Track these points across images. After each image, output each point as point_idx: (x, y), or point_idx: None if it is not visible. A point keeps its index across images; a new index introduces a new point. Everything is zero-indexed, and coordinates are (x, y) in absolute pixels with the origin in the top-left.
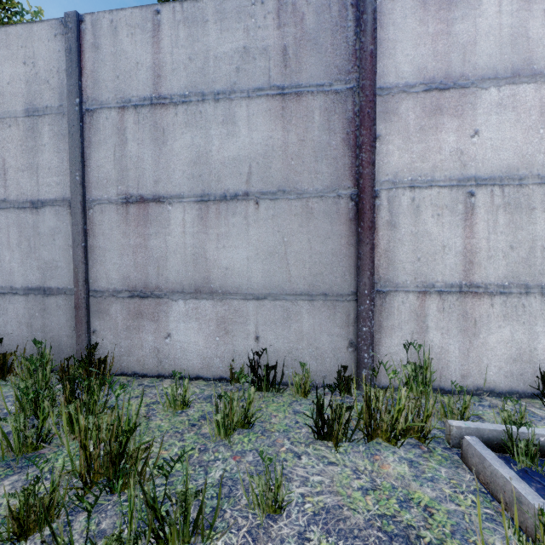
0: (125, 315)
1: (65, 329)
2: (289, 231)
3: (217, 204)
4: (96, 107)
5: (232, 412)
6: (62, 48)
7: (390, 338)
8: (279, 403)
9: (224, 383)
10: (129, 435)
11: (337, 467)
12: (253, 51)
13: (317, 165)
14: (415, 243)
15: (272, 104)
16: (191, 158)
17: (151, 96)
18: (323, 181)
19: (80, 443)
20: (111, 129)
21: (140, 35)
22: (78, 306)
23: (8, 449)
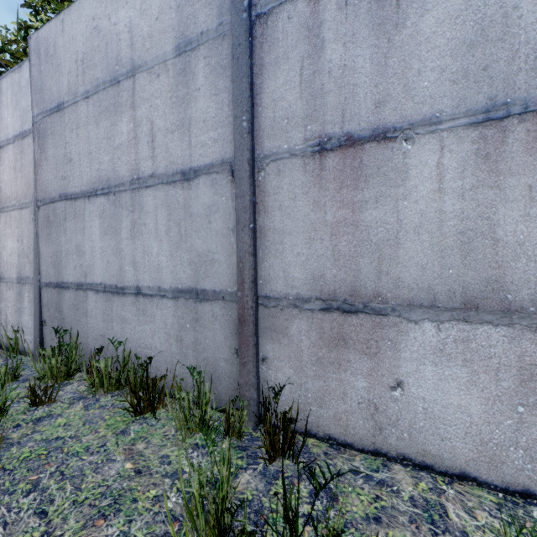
0: (315, 339)
1: (223, 351)
2: None
3: (531, 121)
4: (272, 6)
5: None
6: None
7: None
8: None
9: None
10: None
11: None
12: None
13: None
14: None
15: None
16: (461, 38)
17: None
18: None
19: None
20: (295, 34)
21: None
22: (243, 319)
23: None
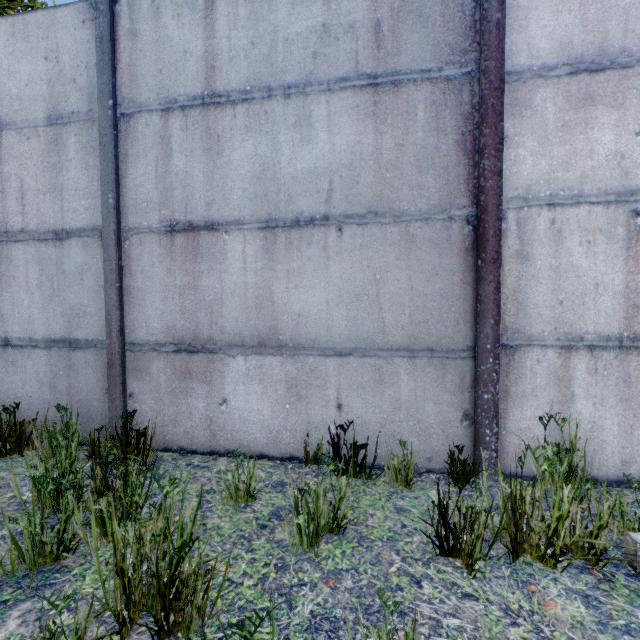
0: (170, 375)
1: (96, 392)
2: (383, 265)
3: (287, 232)
4: (134, 111)
5: (318, 512)
6: (92, 38)
7: (520, 409)
8: (374, 495)
9: (296, 464)
10: (184, 554)
11: (478, 604)
12: (335, 29)
13: (420, 178)
14: (556, 281)
15: (360, 98)
16: (253, 173)
17: (202, 94)
18: (428, 199)
19: (115, 567)
20: (152, 138)
21: (189, 16)
22: (112, 362)
23: (20, 560)
